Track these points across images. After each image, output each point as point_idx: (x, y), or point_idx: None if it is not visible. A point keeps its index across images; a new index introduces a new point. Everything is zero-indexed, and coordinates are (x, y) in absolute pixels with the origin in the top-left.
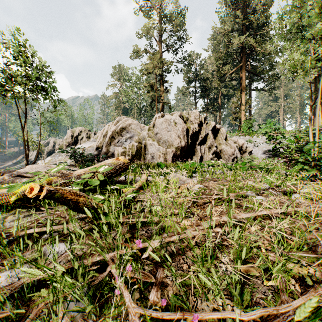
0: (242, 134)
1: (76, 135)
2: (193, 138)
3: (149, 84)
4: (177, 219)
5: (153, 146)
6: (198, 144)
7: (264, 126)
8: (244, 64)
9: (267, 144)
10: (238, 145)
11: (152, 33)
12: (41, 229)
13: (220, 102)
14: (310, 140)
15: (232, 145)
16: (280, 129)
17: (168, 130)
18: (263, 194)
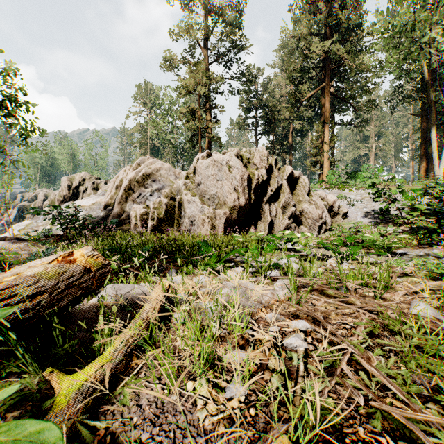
0: (327, 186)
1: (76, 185)
2: (259, 192)
3: (189, 108)
4: None
5: (193, 204)
6: (266, 202)
7: (369, 174)
8: (328, 84)
9: (367, 202)
10: (327, 203)
11: (193, 33)
12: None
13: (291, 140)
14: None
15: (319, 204)
16: (395, 179)
17: (217, 178)
18: None
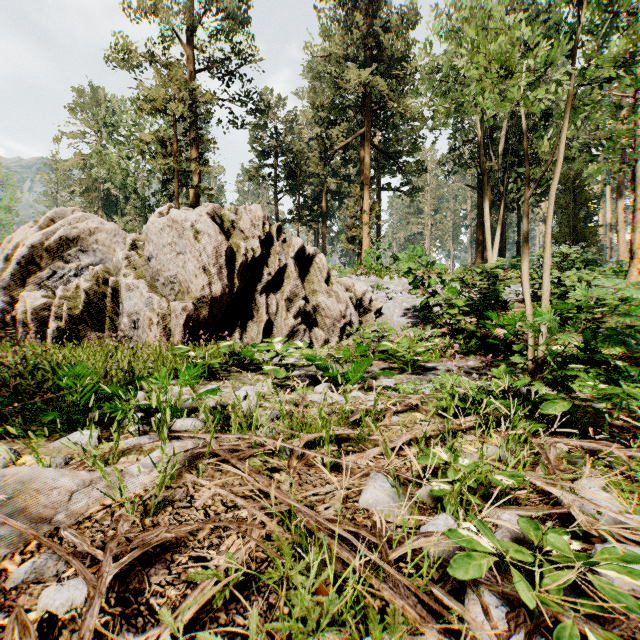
0: (364, 271)
1: None
2: (249, 276)
3: (156, 136)
4: None
5: (137, 292)
6: (261, 291)
7: (405, 256)
8: (368, 131)
9: (409, 295)
10: (355, 295)
11: (166, 15)
12: None
13: (325, 205)
14: (525, 295)
15: (342, 296)
16: (436, 264)
17: (177, 250)
18: None
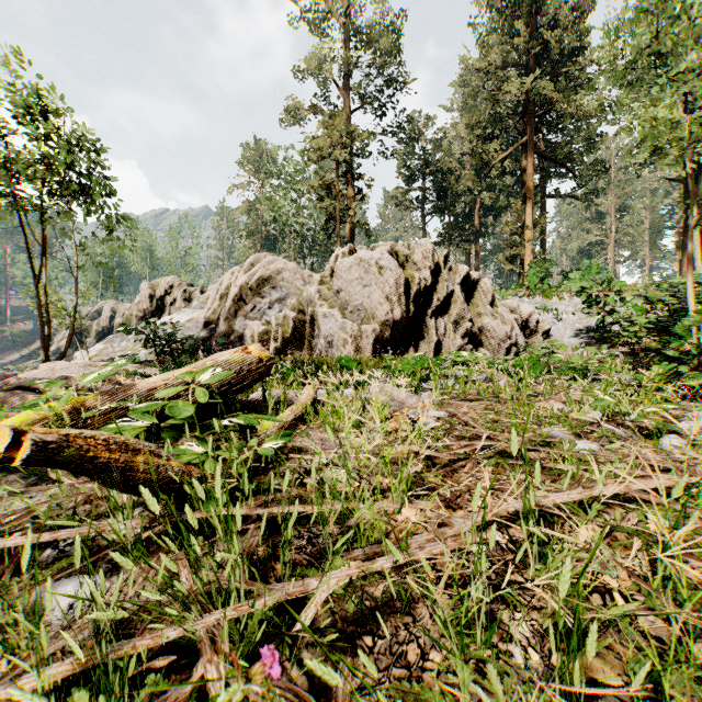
0: (528, 292)
1: (161, 295)
2: (421, 302)
3: (322, 182)
4: (389, 506)
5: (331, 318)
6: (431, 315)
7: (577, 275)
8: (532, 138)
9: (583, 315)
10: (520, 316)
11: (328, 70)
12: (34, 537)
13: (478, 222)
14: (688, 307)
15: (507, 317)
16: (614, 282)
17: (364, 284)
18: (590, 436)
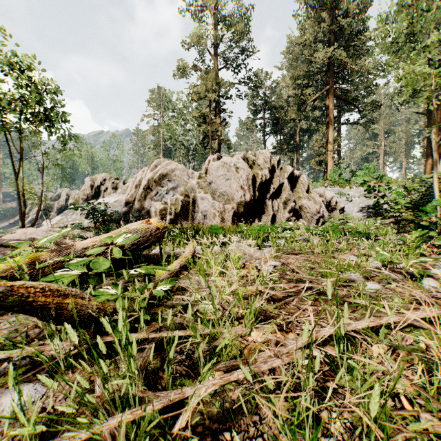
0: (330, 183)
1: (98, 185)
2: (263, 190)
3: (200, 113)
4: (242, 330)
5: (206, 200)
6: (269, 198)
7: (361, 173)
8: (332, 87)
9: (365, 198)
10: (325, 199)
11: (204, 43)
12: None
13: (298, 140)
14: (434, 193)
15: (317, 200)
16: (385, 177)
17: (226, 178)
18: (374, 278)
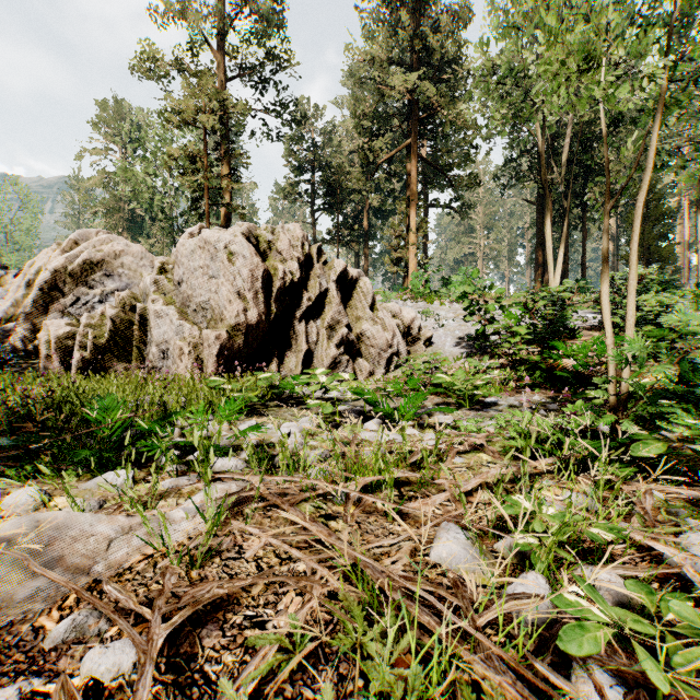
0: (411, 295)
1: None
2: (287, 301)
3: (185, 151)
4: None
5: (166, 319)
6: (300, 318)
7: (459, 279)
8: (415, 142)
9: (462, 322)
10: (402, 322)
11: (195, 20)
12: None
13: (367, 224)
14: (605, 321)
15: (388, 323)
16: (494, 288)
17: (210, 274)
18: None
